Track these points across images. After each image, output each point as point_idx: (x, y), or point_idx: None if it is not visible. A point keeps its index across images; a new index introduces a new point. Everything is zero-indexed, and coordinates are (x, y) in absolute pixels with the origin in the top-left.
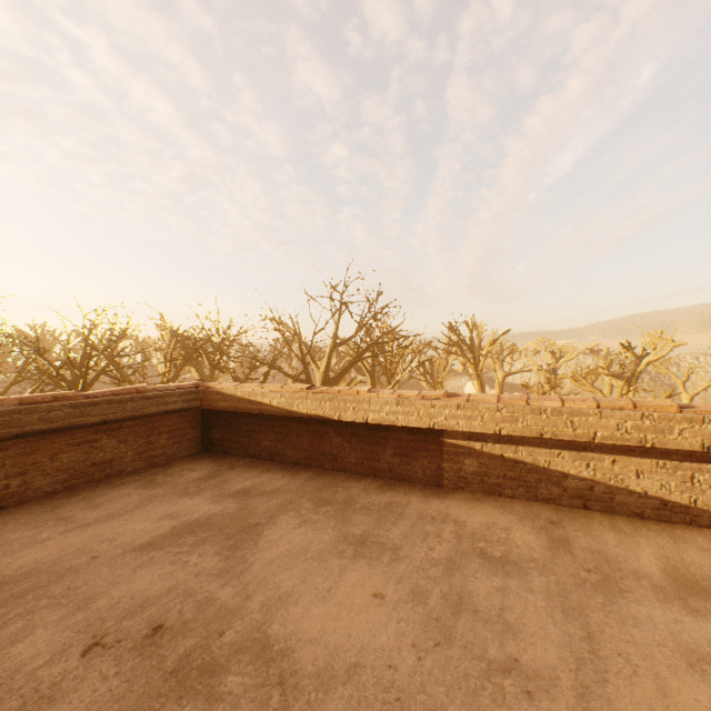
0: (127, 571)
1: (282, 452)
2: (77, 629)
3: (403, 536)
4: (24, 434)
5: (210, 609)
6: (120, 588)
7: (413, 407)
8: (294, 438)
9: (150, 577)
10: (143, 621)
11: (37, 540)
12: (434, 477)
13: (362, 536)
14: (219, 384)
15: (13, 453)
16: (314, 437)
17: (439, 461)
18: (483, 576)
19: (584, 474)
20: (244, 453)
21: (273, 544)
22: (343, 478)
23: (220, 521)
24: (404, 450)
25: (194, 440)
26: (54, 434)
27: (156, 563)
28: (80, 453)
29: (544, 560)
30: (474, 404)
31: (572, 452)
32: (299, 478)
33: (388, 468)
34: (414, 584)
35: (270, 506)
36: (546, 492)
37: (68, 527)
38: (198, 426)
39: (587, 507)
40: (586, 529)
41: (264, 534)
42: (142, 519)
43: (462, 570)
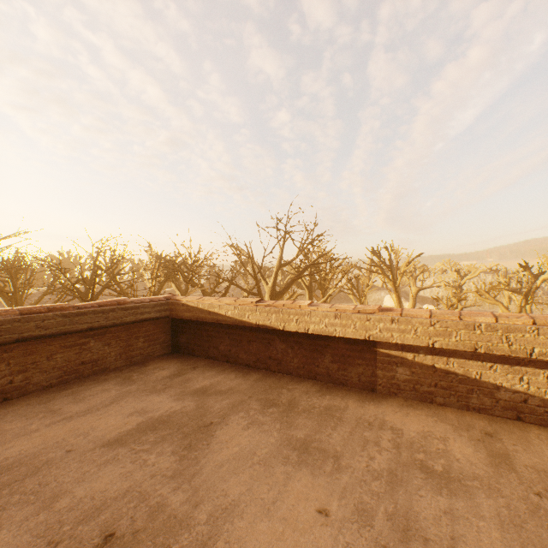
0: (92, 468)
1: (236, 355)
2: (36, 532)
3: (343, 442)
4: (23, 339)
5: (160, 517)
6: (83, 486)
7: (350, 320)
8: (246, 343)
9: (111, 475)
10: (97, 527)
11: (26, 431)
12: (369, 382)
13: (305, 440)
14: (185, 298)
15: (16, 354)
16: (262, 343)
17: (373, 368)
18: (428, 494)
19: (518, 387)
20: (205, 355)
21: (224, 446)
22: (287, 380)
23: (179, 419)
24: (341, 357)
25: (166, 343)
26: (50, 339)
27: (118, 461)
28: (72, 354)
29: (489, 478)
30: (408, 319)
31: (505, 366)
32: (249, 379)
33: (326, 372)
34: (358, 500)
35: (223, 405)
36: (477, 402)
37: (54, 419)
38: (168, 331)
39: (520, 418)
40: (524, 443)
41: (216, 435)
42: (115, 414)
43: (405, 486)
